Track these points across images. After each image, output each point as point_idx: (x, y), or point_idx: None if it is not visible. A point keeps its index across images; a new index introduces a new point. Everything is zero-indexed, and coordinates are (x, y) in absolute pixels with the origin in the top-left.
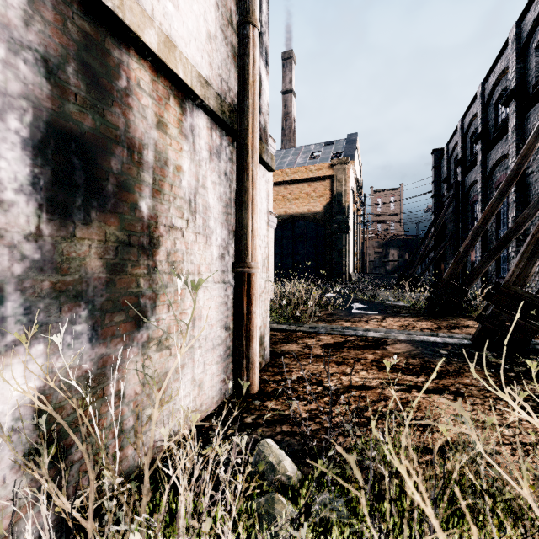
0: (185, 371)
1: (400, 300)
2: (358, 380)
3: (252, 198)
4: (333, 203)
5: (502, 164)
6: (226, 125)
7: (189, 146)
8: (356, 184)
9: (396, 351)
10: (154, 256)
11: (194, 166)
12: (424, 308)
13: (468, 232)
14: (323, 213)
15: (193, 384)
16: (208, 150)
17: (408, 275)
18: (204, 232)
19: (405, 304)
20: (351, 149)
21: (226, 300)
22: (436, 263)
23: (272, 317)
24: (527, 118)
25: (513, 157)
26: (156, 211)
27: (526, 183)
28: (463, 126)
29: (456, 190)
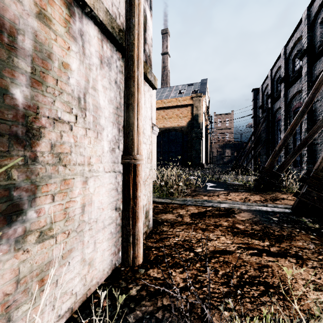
0: (74, 255)
1: (235, 180)
2: (220, 245)
3: (137, 101)
4: (193, 121)
5: (297, 96)
6: (116, 40)
7: (77, 48)
8: (206, 110)
9: (242, 219)
10: (33, 147)
11: (84, 68)
12: (253, 186)
13: (275, 138)
14: (187, 127)
15: (82, 264)
16: (99, 58)
17: (239, 165)
18: (94, 128)
19: (239, 183)
20: (203, 88)
21: (116, 186)
22: (254, 157)
23: (155, 193)
24: (314, 67)
25: (305, 91)
26: (35, 102)
27: (313, 107)
28: (272, 74)
29: (268, 113)
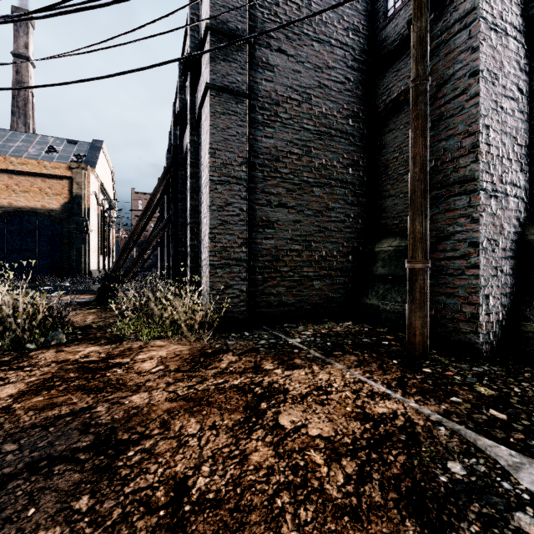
0: None
1: None
2: None
3: None
4: (72, 204)
5: None
6: None
7: None
8: (101, 189)
9: None
10: None
11: None
12: None
13: None
14: (61, 211)
15: None
16: None
17: None
18: None
19: None
20: (94, 156)
21: None
22: None
23: None
24: None
25: None
26: None
27: None
28: None
29: (162, 213)
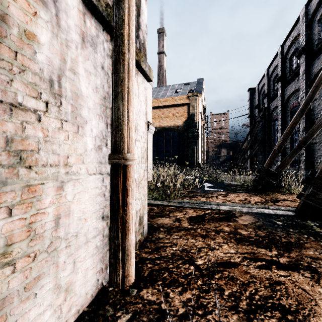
0: (43, 282)
1: (233, 180)
2: (223, 255)
3: (128, 89)
4: (189, 120)
5: (294, 95)
6: (103, 16)
7: (49, 16)
8: (203, 109)
9: (244, 223)
10: None
11: (59, 43)
12: (252, 186)
13: (271, 138)
14: (183, 126)
15: (56, 292)
16: (80, 34)
17: (236, 164)
18: (73, 120)
19: (236, 183)
20: (200, 87)
21: (103, 190)
22: (251, 157)
23: (151, 194)
24: (312, 65)
25: (303, 90)
26: None
27: (311, 106)
28: (268, 73)
29: (264, 112)
